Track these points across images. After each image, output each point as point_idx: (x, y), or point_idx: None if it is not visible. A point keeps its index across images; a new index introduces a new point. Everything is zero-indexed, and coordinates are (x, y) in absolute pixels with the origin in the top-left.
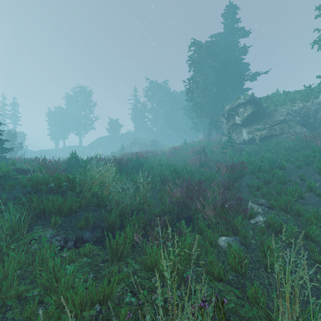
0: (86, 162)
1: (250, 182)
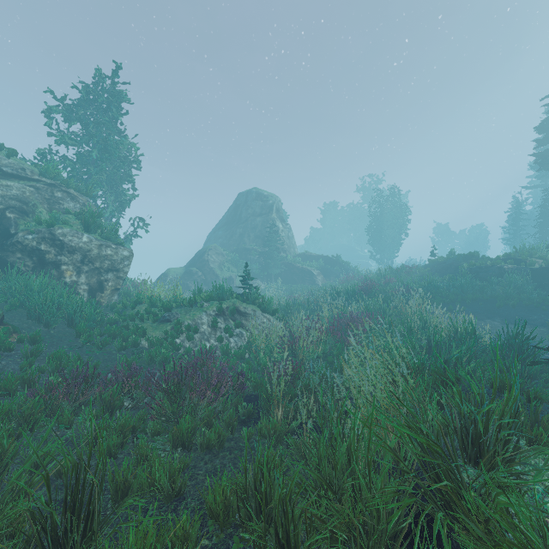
0: None
1: (9, 379)
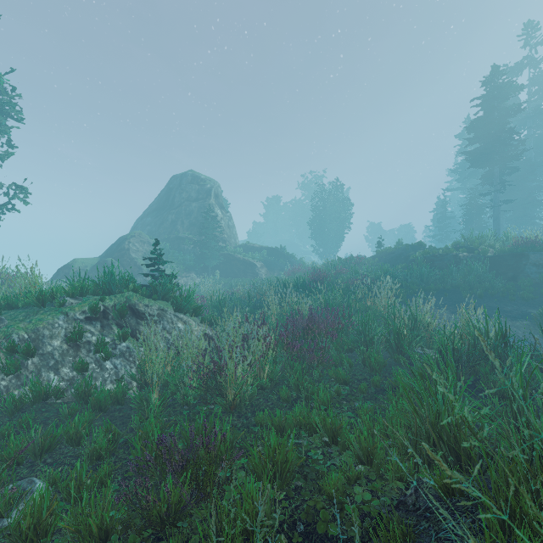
0: None
1: None
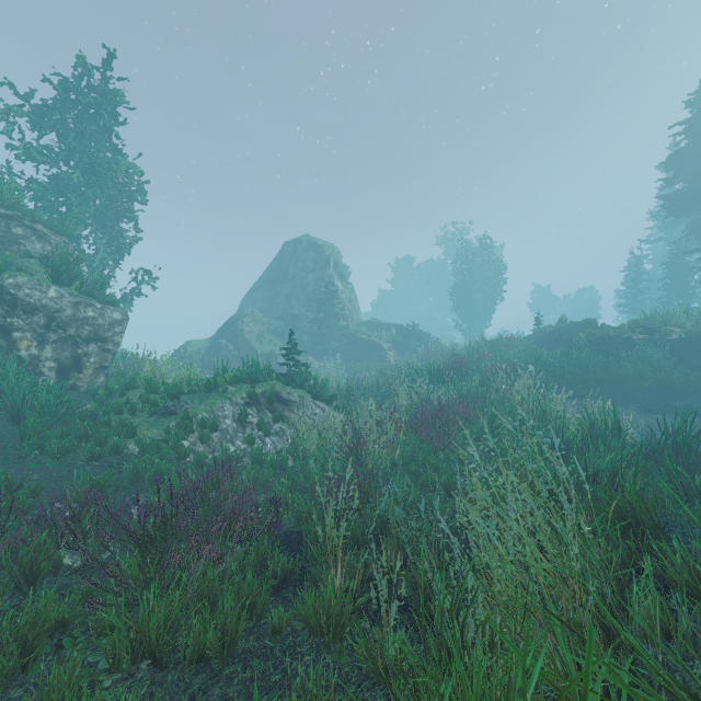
0: None
1: None
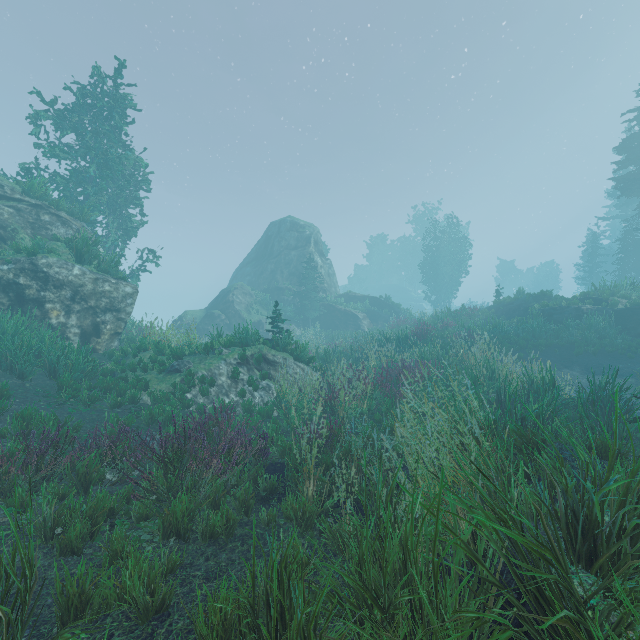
0: None
1: None
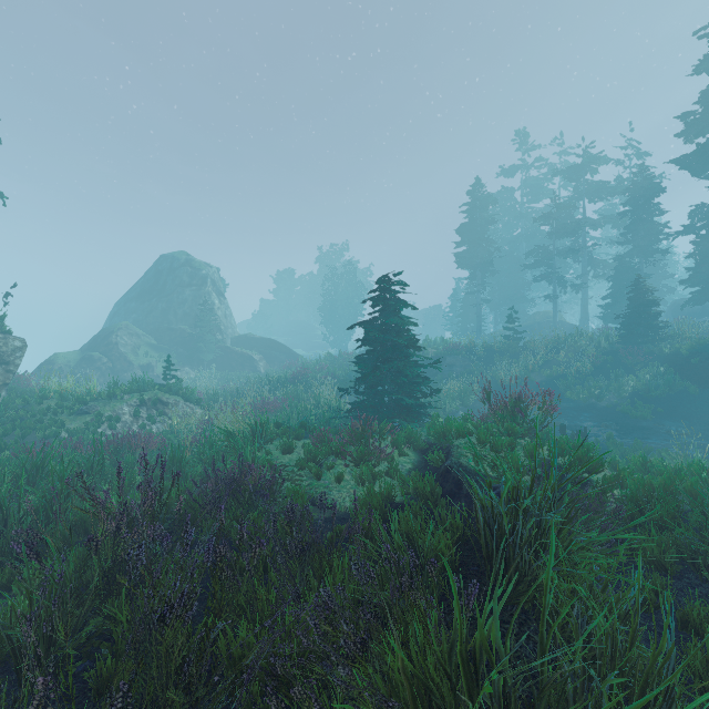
0: (429, 554)
1: None
